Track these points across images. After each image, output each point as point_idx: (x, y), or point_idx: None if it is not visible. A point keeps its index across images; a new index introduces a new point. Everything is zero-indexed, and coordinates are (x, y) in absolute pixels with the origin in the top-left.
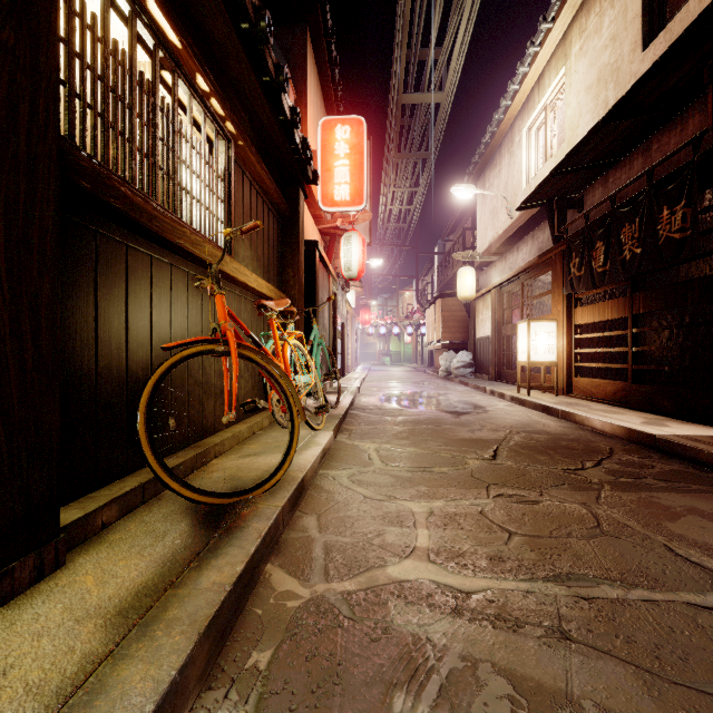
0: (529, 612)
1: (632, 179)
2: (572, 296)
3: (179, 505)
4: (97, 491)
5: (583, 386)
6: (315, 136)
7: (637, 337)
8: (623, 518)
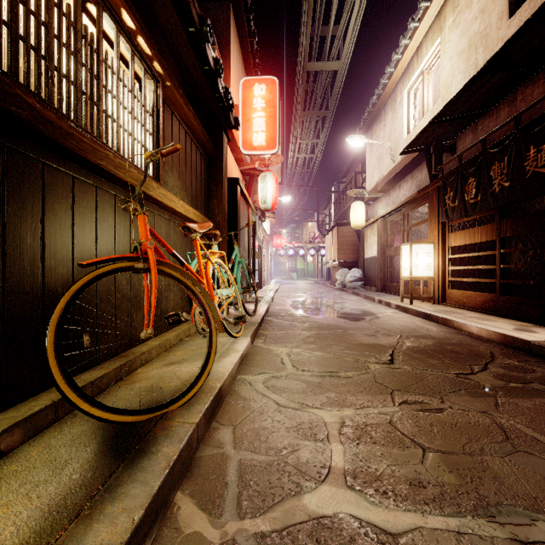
0: None
1: (501, 125)
2: (446, 224)
3: (93, 423)
4: (3, 413)
5: (455, 296)
6: (237, 94)
7: (504, 256)
8: (528, 429)
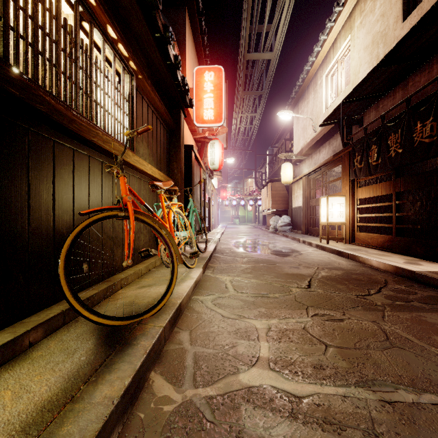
0: (348, 415)
1: (396, 105)
2: (355, 181)
3: (90, 326)
4: (29, 317)
5: (362, 238)
6: (192, 79)
7: (399, 206)
8: (403, 333)
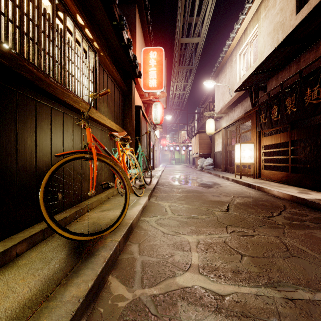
0: (260, 310)
1: (291, 75)
2: (261, 132)
3: (63, 240)
4: (16, 234)
5: (266, 174)
6: (140, 57)
7: (293, 151)
8: (299, 245)
